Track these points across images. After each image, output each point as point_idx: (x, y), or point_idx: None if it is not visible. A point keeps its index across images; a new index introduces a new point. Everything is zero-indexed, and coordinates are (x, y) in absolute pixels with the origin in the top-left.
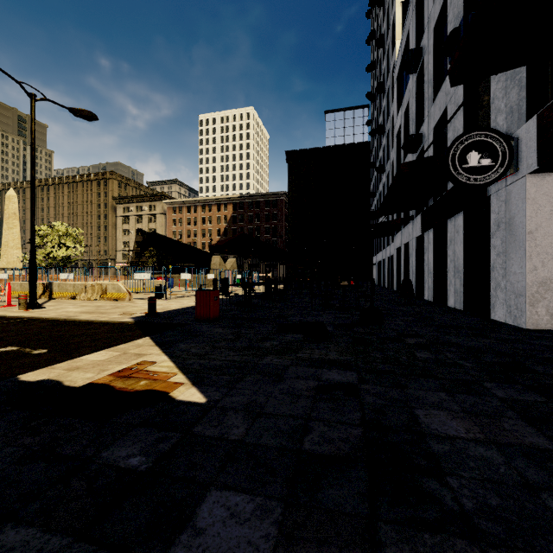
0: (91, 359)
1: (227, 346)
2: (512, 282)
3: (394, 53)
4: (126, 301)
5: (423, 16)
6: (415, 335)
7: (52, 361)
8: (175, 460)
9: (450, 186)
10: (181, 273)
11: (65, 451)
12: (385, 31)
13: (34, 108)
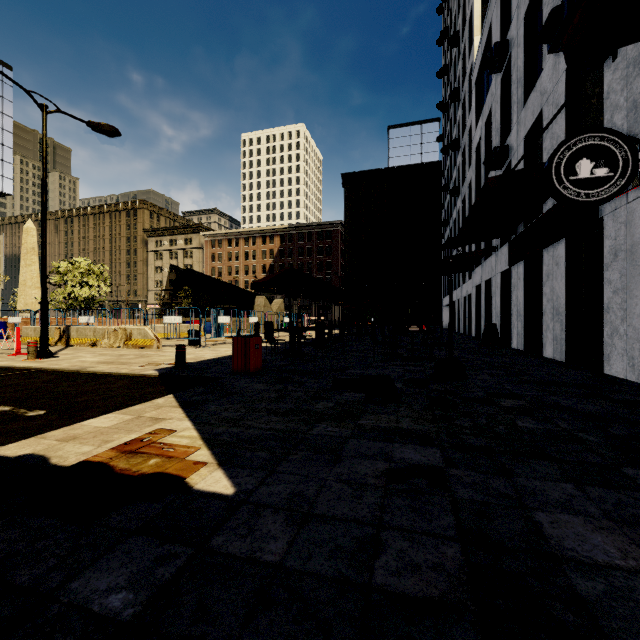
0: (94, 424)
1: (269, 408)
2: (636, 326)
3: (472, 52)
4: (154, 349)
5: (510, 3)
6: (509, 395)
7: (46, 427)
8: (178, 599)
9: (547, 207)
10: (219, 316)
11: (19, 578)
12: (461, 27)
13: (45, 121)
